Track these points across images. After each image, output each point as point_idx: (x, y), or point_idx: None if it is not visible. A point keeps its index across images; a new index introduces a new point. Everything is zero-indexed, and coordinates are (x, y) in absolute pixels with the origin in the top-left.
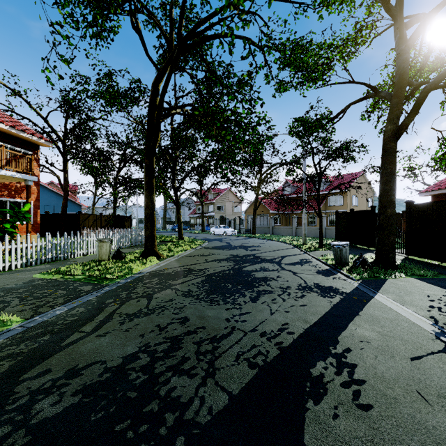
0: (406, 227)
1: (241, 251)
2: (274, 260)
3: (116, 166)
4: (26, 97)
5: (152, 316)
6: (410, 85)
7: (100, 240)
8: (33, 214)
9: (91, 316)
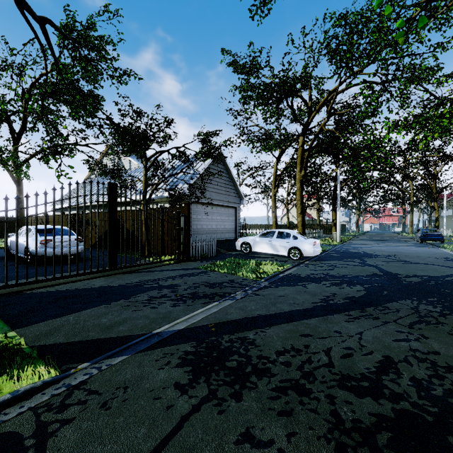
0: None
1: None
2: None
3: None
4: None
5: None
6: None
7: None
8: None
9: None
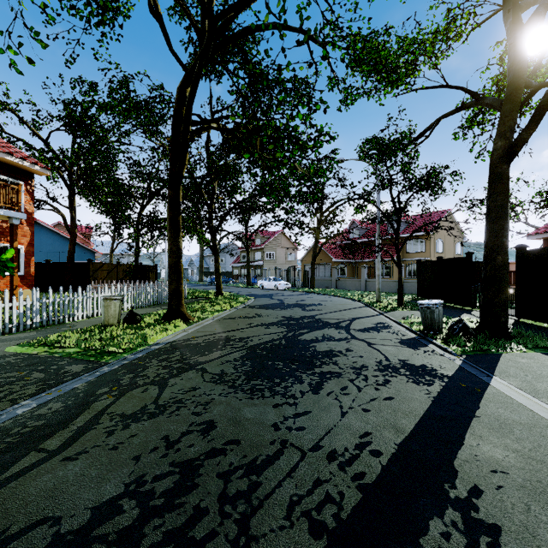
0: (517, 280)
1: (296, 311)
2: (341, 325)
3: (138, 203)
4: (18, 111)
5: (161, 419)
6: (527, 86)
7: (106, 297)
8: (25, 263)
9: (67, 419)
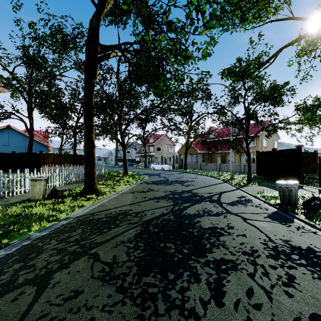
0: None
1: (178, 186)
2: (213, 199)
3: (75, 116)
4: None
5: None
6: None
7: (33, 178)
8: None
9: None
